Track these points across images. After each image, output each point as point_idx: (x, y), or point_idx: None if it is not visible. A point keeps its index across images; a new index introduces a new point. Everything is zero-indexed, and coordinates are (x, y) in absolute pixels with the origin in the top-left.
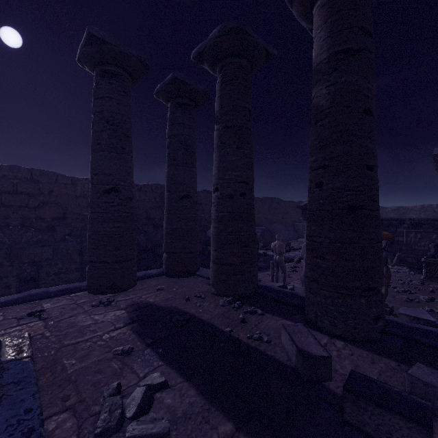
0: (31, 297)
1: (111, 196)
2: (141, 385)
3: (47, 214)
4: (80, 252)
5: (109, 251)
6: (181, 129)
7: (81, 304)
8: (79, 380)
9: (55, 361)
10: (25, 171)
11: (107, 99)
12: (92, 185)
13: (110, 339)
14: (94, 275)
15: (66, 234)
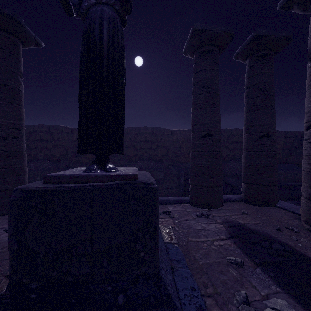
0: (161, 201)
1: (206, 139)
2: (268, 305)
3: (159, 153)
4: (178, 176)
5: (205, 178)
6: (259, 78)
7: (189, 212)
8: (209, 274)
9: (188, 251)
10: (150, 129)
11: (203, 71)
12: (193, 133)
13: (220, 247)
14: (195, 194)
15: (168, 164)
